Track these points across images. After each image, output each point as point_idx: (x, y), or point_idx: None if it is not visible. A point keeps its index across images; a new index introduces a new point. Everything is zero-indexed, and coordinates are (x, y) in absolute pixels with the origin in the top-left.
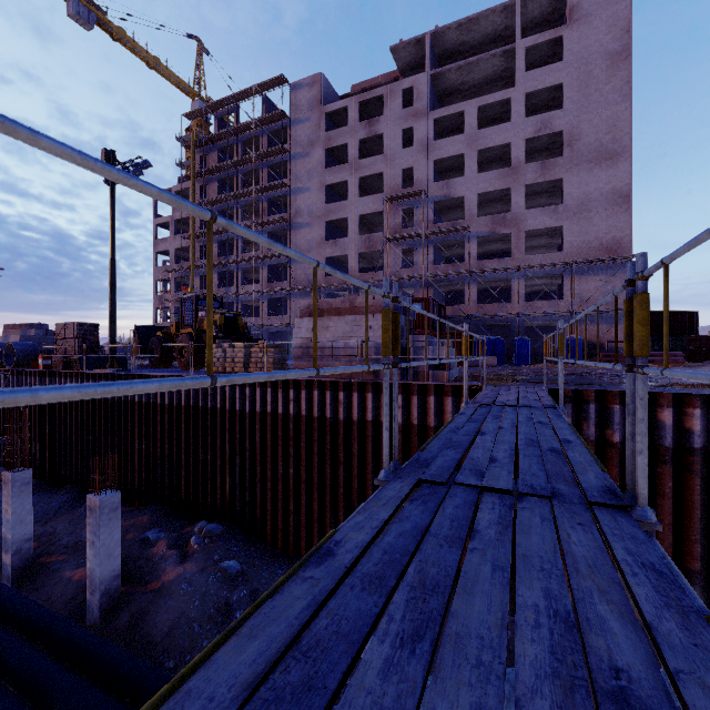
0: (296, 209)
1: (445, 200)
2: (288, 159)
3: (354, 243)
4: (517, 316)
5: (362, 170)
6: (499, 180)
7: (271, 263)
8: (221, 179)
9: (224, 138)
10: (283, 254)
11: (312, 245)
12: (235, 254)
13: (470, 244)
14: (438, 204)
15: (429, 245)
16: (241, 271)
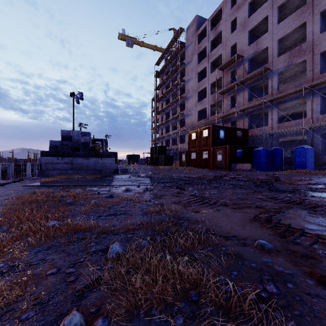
0: (187, 90)
1: (256, 54)
2: (185, 66)
3: (208, 100)
4: (310, 129)
5: (212, 57)
6: (295, 20)
7: (179, 119)
8: (166, 86)
9: (166, 68)
10: (181, 114)
11: (193, 106)
12: (170, 118)
13: (272, 80)
14: (258, 59)
15: (245, 89)
16: (171, 125)
